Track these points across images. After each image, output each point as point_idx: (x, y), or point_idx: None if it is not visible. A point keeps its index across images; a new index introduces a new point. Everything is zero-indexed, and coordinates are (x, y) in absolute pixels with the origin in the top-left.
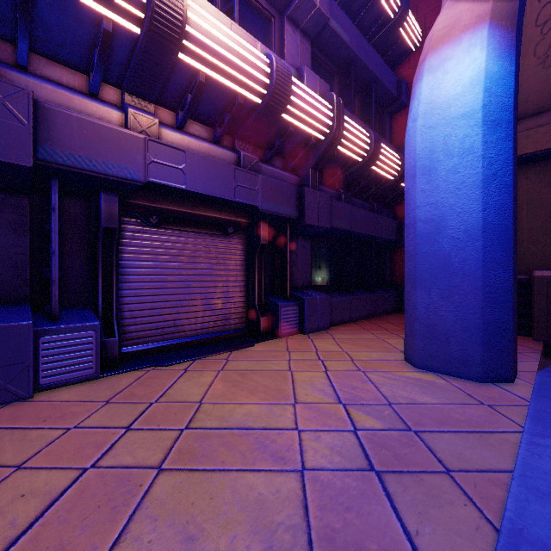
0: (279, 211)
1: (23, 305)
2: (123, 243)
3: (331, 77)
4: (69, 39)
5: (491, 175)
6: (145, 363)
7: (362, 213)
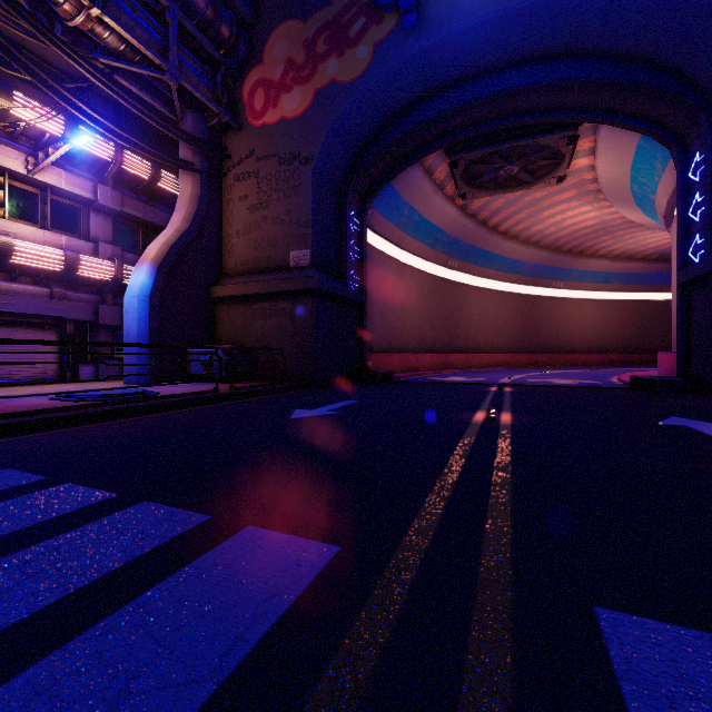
0: (80, 318)
1: None
2: None
3: (138, 230)
4: None
5: (141, 317)
6: None
7: None
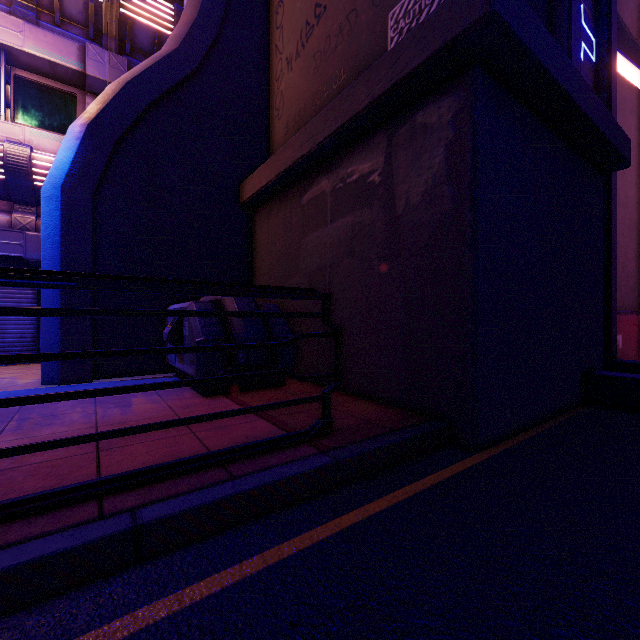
0: None
1: None
2: None
3: None
4: None
5: (47, 235)
6: None
7: None
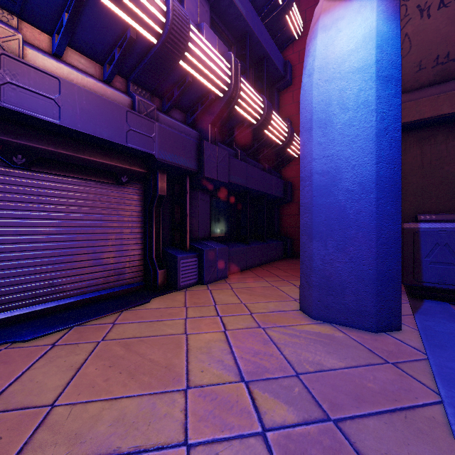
0: (178, 162)
1: None
2: None
3: (229, 47)
4: None
5: (383, 129)
6: None
7: (256, 171)
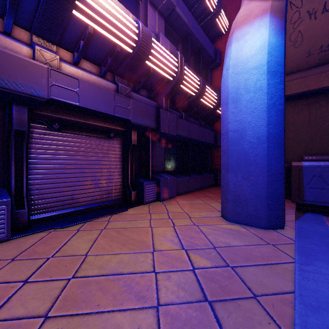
0: (144, 123)
1: None
2: (32, 141)
3: (177, 43)
4: None
5: (271, 104)
6: (49, 226)
7: (195, 127)
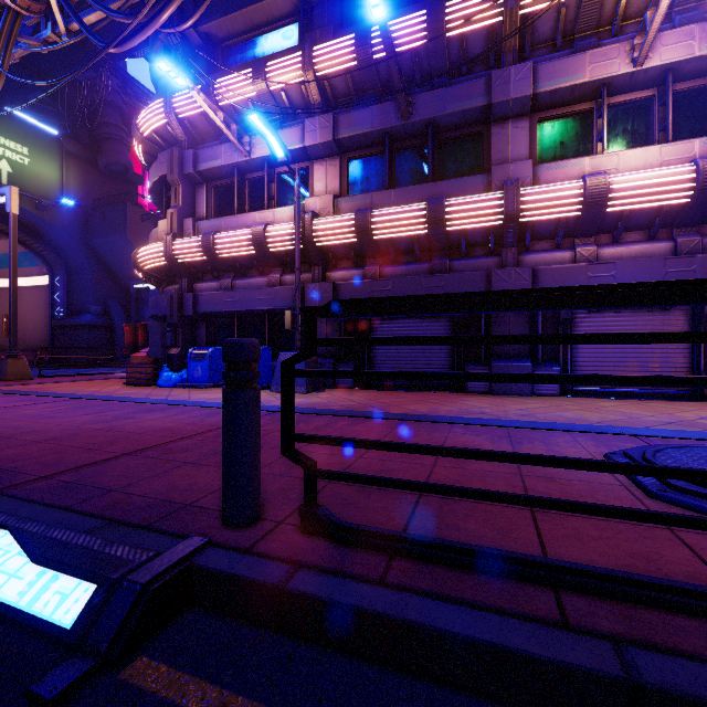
0: None
1: (527, 358)
2: (574, 325)
3: None
4: (545, 230)
5: None
6: (586, 396)
7: None
